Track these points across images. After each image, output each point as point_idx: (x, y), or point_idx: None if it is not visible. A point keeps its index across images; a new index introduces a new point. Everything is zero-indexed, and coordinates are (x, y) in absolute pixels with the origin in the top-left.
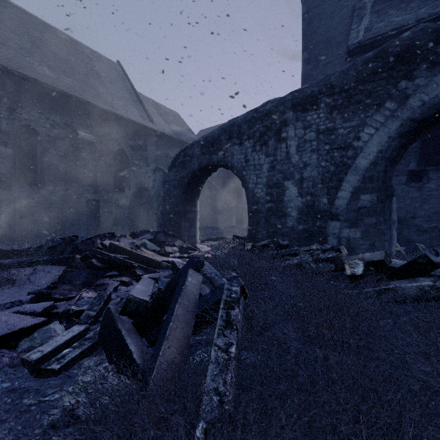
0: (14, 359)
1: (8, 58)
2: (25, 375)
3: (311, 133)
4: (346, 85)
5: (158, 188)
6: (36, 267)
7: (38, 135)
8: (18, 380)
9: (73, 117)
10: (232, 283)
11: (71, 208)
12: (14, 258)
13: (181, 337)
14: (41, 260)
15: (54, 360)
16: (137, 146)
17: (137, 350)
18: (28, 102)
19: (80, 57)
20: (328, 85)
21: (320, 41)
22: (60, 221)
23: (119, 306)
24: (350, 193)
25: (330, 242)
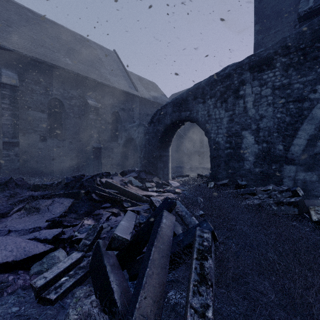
0: (27, 281)
1: (45, 55)
2: (31, 299)
3: (266, 90)
4: (302, 44)
5: (141, 138)
6: (54, 199)
7: (62, 105)
8: (24, 305)
9: (84, 90)
10: (203, 229)
11: (83, 153)
12: (42, 191)
13: (156, 284)
14: (58, 193)
15: (53, 289)
16: (126, 108)
17: (118, 289)
18: (57, 83)
19: (89, 49)
20: (284, 46)
21: (271, 14)
22: (76, 162)
23: (109, 236)
24: (307, 140)
25: (285, 183)
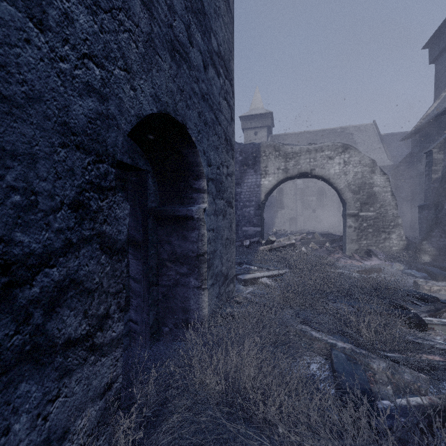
0: None
1: None
2: None
3: None
4: None
5: None
6: None
7: None
8: None
9: None
10: None
11: None
12: None
13: None
14: None
15: None
16: None
17: None
18: None
19: None
20: None
21: None
22: None
23: None
24: None
25: None
